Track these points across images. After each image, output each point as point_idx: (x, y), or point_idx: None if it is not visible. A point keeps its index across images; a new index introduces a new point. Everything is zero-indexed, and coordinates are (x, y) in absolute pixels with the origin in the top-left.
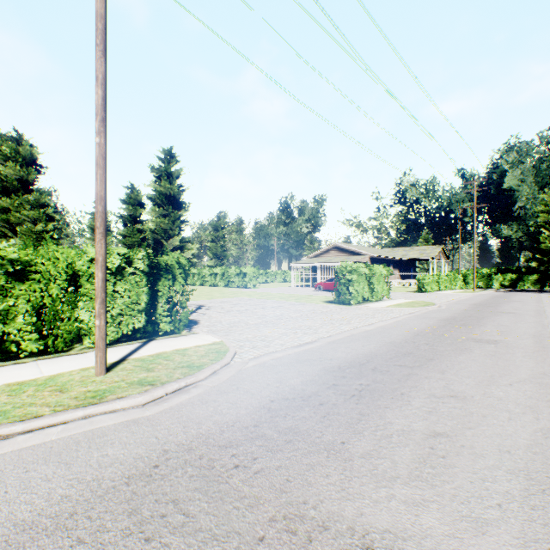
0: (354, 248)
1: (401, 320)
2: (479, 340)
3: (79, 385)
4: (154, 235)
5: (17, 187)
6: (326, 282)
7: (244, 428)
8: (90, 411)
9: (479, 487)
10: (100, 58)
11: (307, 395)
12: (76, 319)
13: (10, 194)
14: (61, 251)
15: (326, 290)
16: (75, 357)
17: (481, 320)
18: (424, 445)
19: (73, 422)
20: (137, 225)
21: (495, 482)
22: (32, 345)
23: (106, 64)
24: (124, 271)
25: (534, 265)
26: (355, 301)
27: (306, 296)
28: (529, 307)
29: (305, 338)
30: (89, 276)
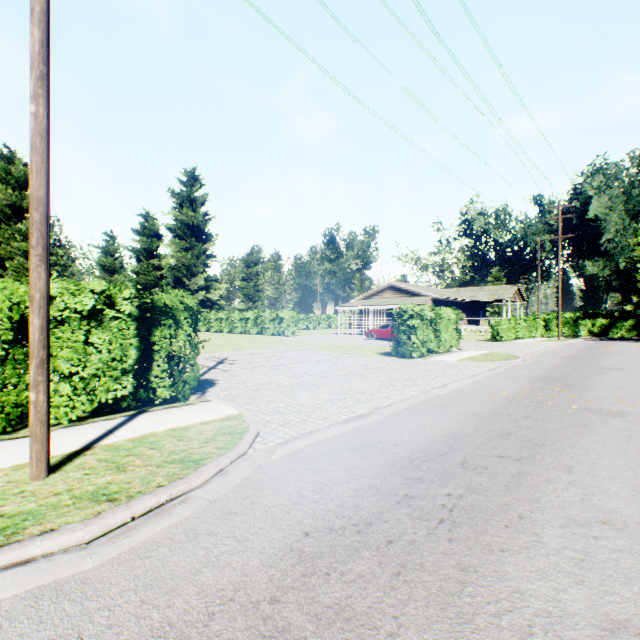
0: (413, 288)
1: (482, 379)
2: (598, 411)
3: None
4: (174, 273)
5: (9, 215)
6: (379, 329)
7: (252, 606)
8: None
9: None
10: None
11: (364, 521)
12: (27, 384)
13: (0, 223)
14: (1, 286)
15: (380, 338)
16: (17, 444)
17: (586, 380)
18: None
19: None
20: (154, 260)
21: None
22: None
23: None
24: (101, 316)
25: (630, 308)
26: (418, 353)
27: (356, 346)
28: (637, 360)
29: (357, 407)
30: None
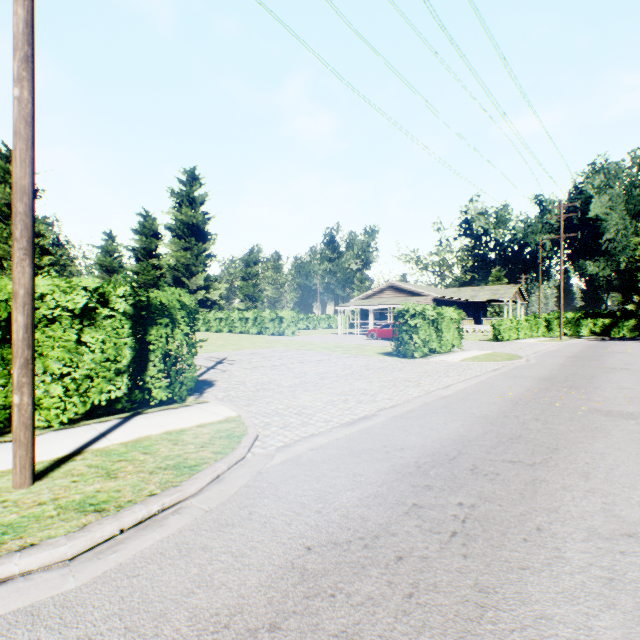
0: (414, 288)
1: (486, 379)
2: (609, 413)
3: None
4: (173, 273)
5: (7, 214)
6: (380, 328)
7: (249, 635)
8: None
9: None
10: None
11: (371, 534)
12: None
13: None
14: None
15: (381, 338)
16: (4, 448)
17: (593, 381)
18: None
19: None
20: (153, 260)
21: None
22: None
23: None
24: (94, 315)
25: (632, 307)
26: (420, 353)
27: (356, 345)
28: None
29: (360, 409)
30: (38, 321)
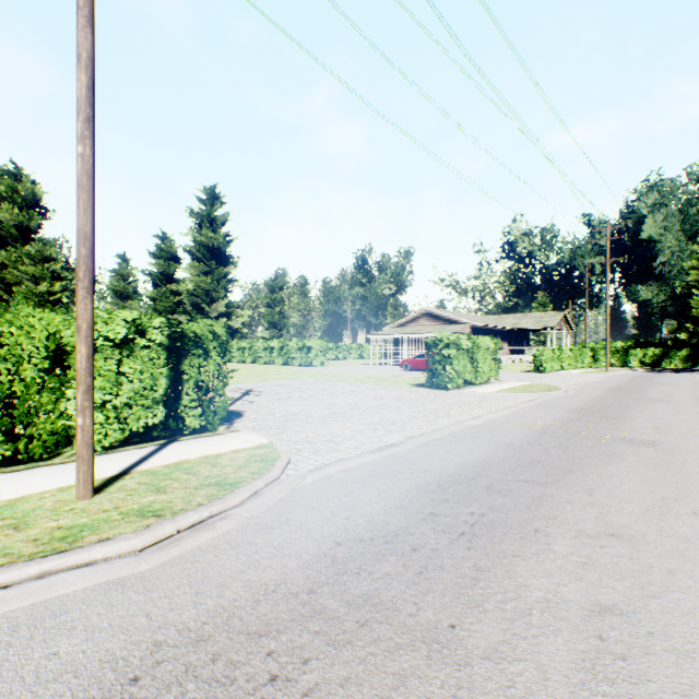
0: (451, 315)
1: (518, 410)
2: (631, 441)
3: (47, 517)
4: (193, 299)
5: (15, 236)
6: (414, 359)
7: (292, 596)
8: (51, 564)
9: None
10: (83, 27)
11: (392, 533)
12: (62, 412)
13: (6, 245)
14: (39, 316)
15: (415, 369)
16: (56, 469)
17: (626, 411)
18: (586, 632)
19: (20, 585)
20: (171, 285)
21: None
22: None
23: (93, 37)
24: (133, 345)
25: (684, 336)
26: (454, 384)
27: (388, 377)
28: (685, 392)
29: (388, 437)
30: None
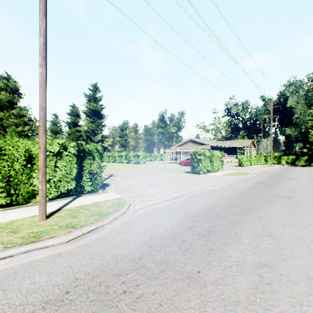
0: (201, 141)
1: (230, 183)
2: (279, 196)
3: (27, 228)
4: (86, 134)
5: (7, 106)
6: (185, 160)
7: (132, 260)
8: (30, 247)
9: (299, 311)
10: (42, 18)
11: (174, 235)
12: (31, 184)
13: (3, 110)
14: (21, 141)
15: (186, 165)
16: (29, 208)
17: (278, 184)
18: (254, 274)
19: (17, 255)
20: (77, 128)
21: (310, 306)
22: (2, 200)
23: (46, 22)
24: (62, 154)
25: (305, 150)
26: (202, 171)
27: (174, 168)
28: (305, 175)
29: (173, 195)
30: None
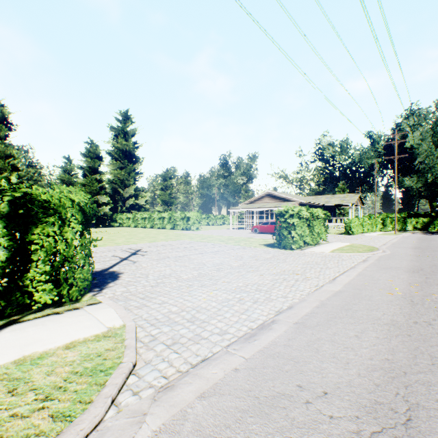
0: (285, 195)
1: (363, 271)
2: None
3: None
4: (112, 185)
5: None
6: (261, 225)
7: None
8: None
9: None
10: None
11: None
12: None
13: None
14: None
15: (262, 232)
16: None
17: None
18: None
19: None
20: (96, 175)
21: None
22: None
23: None
24: None
25: None
26: (297, 245)
27: (244, 238)
28: None
29: (257, 312)
30: None
